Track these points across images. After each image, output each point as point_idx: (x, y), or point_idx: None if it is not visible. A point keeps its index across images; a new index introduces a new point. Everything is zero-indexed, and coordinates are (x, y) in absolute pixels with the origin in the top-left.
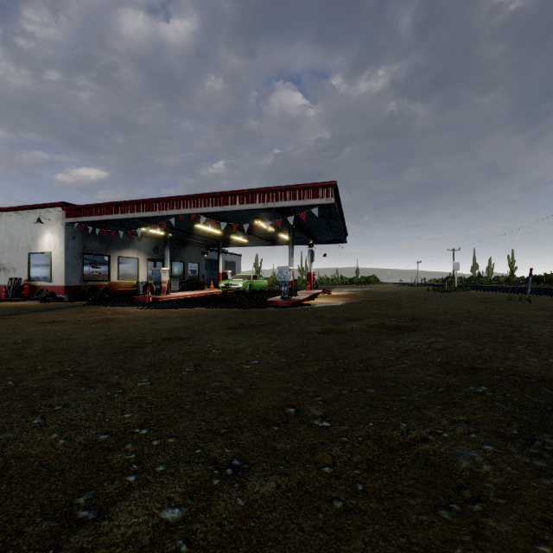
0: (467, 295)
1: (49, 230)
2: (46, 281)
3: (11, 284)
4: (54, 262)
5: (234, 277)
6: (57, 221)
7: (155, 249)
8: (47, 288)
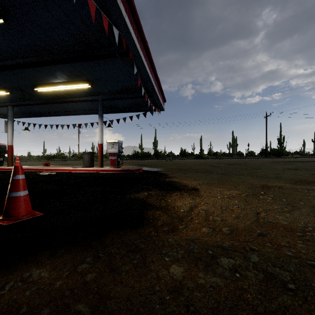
0: (133, 161)
1: None
2: None
3: None
4: None
5: None
6: None
7: None
8: None
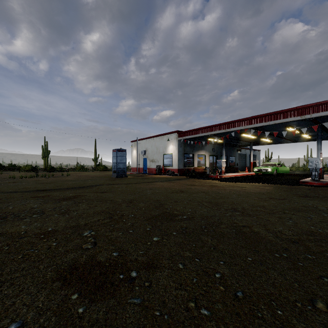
0: None
1: (171, 143)
2: (170, 166)
3: (157, 168)
4: (173, 158)
5: (262, 165)
6: (174, 139)
7: (212, 149)
8: (170, 169)
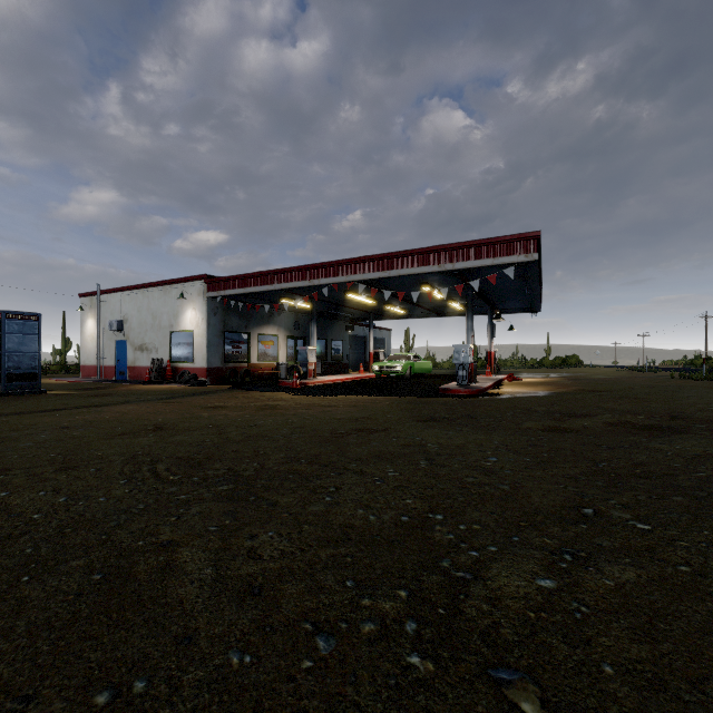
0: None
1: (191, 306)
2: (188, 362)
3: (154, 366)
4: (196, 341)
5: (389, 358)
6: (199, 296)
7: (295, 324)
8: (189, 370)
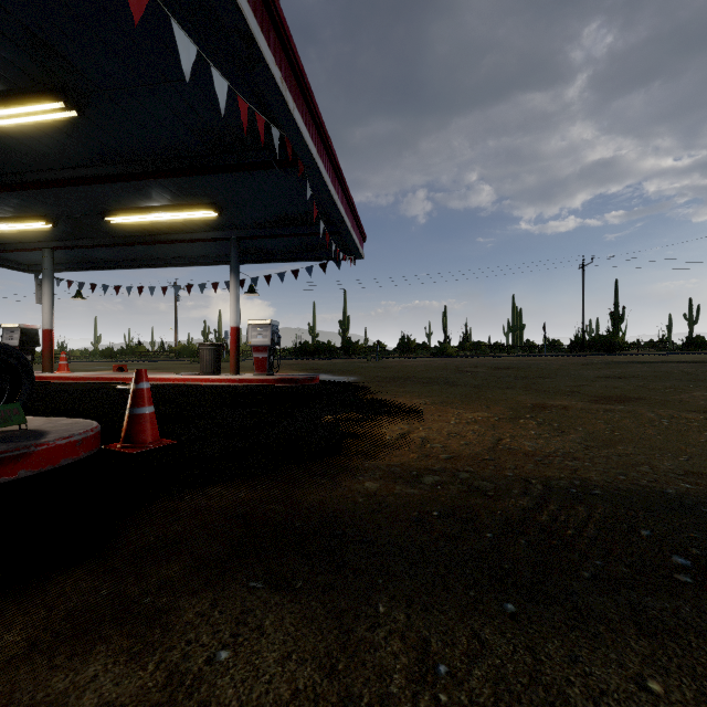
0: (299, 361)
1: None
2: None
3: None
4: None
5: None
6: None
7: None
8: None
